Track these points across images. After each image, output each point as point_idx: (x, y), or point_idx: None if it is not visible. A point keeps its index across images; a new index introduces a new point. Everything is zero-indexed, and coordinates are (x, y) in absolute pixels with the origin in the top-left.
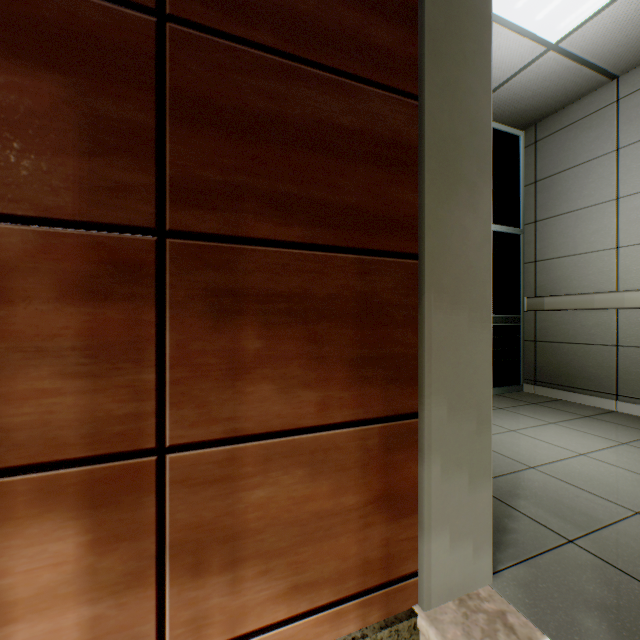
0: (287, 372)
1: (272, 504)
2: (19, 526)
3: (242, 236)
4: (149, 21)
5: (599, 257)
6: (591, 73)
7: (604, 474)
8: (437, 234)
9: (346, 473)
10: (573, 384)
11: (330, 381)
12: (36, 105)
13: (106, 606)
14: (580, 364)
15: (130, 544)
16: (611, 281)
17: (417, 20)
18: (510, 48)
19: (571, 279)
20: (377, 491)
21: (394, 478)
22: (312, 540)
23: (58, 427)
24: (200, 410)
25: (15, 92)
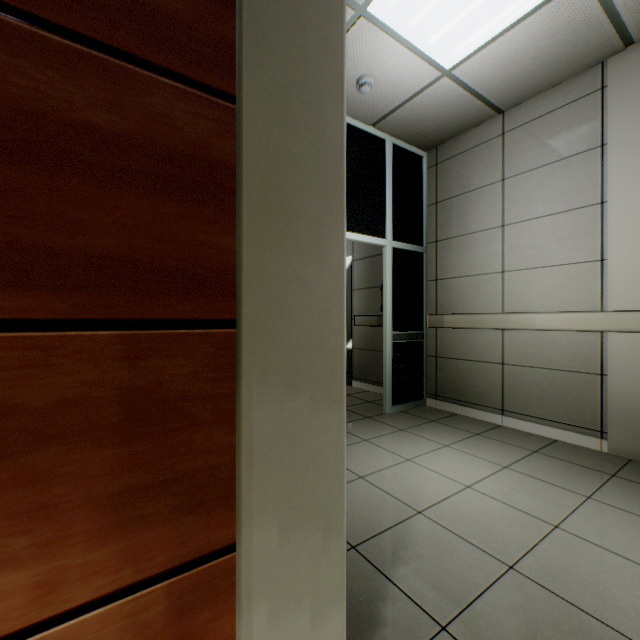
0: None
1: None
2: None
3: None
4: None
5: (489, 279)
6: (481, 105)
7: (485, 513)
8: (263, 292)
9: None
10: (468, 399)
11: (63, 542)
12: None
13: None
14: (473, 380)
15: None
16: (498, 303)
17: None
18: (408, 67)
19: (466, 299)
20: None
21: None
22: None
23: None
24: None
25: None
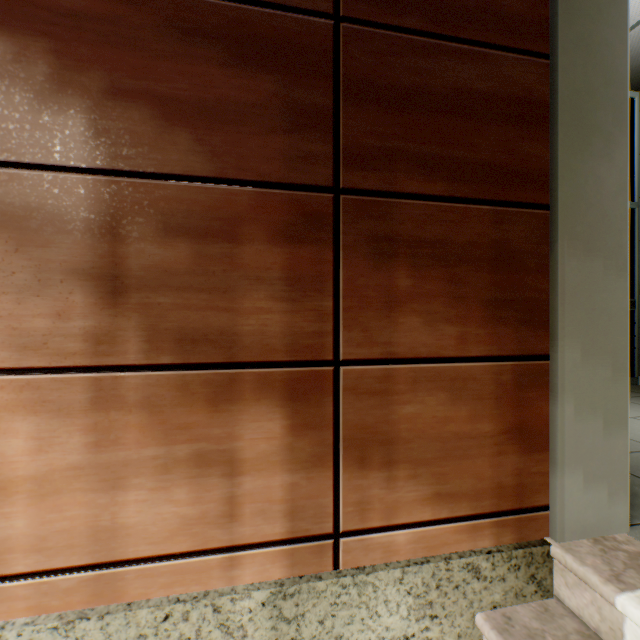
0: (431, 308)
1: (419, 420)
2: (246, 406)
3: (395, 192)
4: (328, 24)
5: None
6: None
7: None
8: (570, 184)
9: (481, 403)
10: None
11: (467, 319)
12: (256, 99)
13: (299, 477)
14: None
15: (315, 433)
16: None
17: None
18: None
19: None
20: (510, 423)
21: (526, 414)
22: (452, 457)
23: (269, 337)
24: (364, 334)
25: (244, 91)
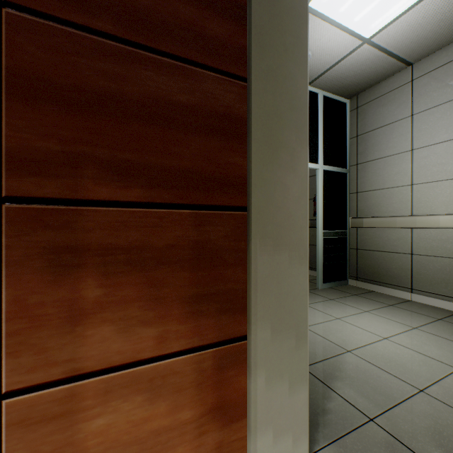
0: (127, 314)
1: (112, 429)
2: None
3: (82, 198)
4: None
5: (400, 191)
6: (394, 61)
7: (399, 356)
8: (262, 191)
9: (183, 393)
10: (382, 280)
11: (168, 317)
12: None
13: None
14: (387, 266)
15: None
16: (408, 208)
17: (246, 17)
18: (337, 40)
19: (381, 206)
20: (211, 404)
21: (226, 391)
22: None
23: None
24: (39, 356)
25: None
